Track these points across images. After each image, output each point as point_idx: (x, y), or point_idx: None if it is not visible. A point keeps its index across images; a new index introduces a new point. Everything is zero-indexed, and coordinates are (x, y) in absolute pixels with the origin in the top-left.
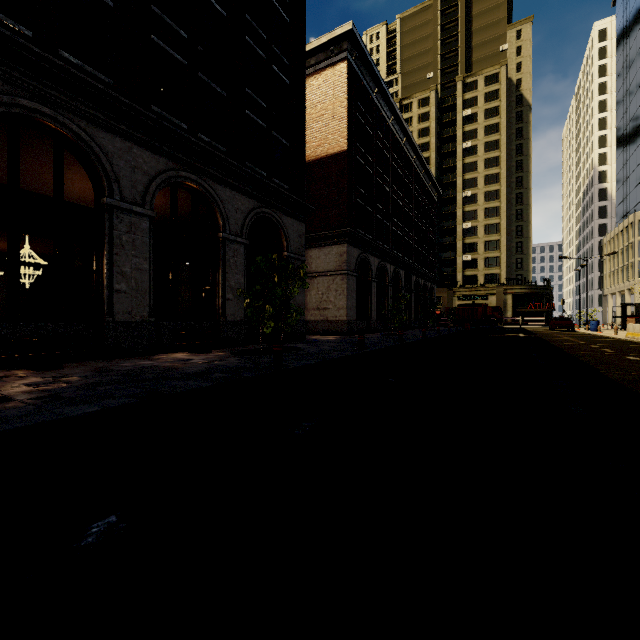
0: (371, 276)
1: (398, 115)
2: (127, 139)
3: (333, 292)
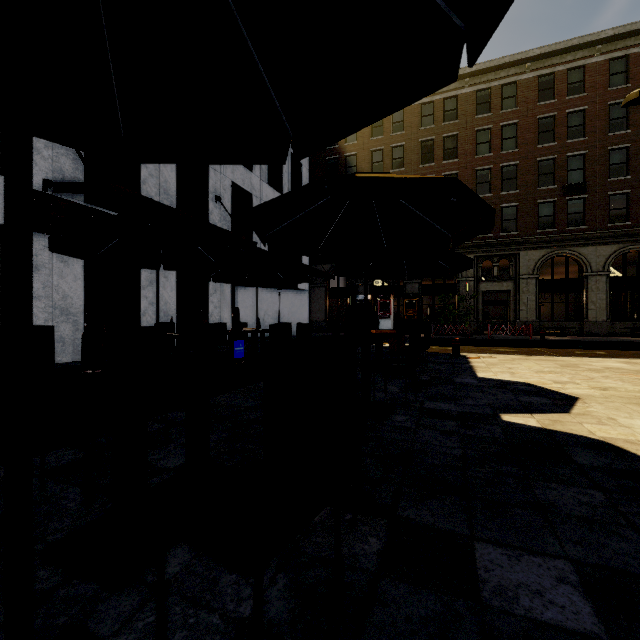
0: None
1: None
2: (594, 245)
3: None
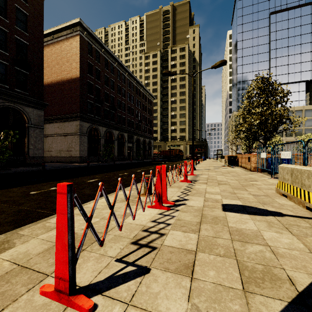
0: (100, 136)
1: (119, 62)
2: None
3: (74, 143)
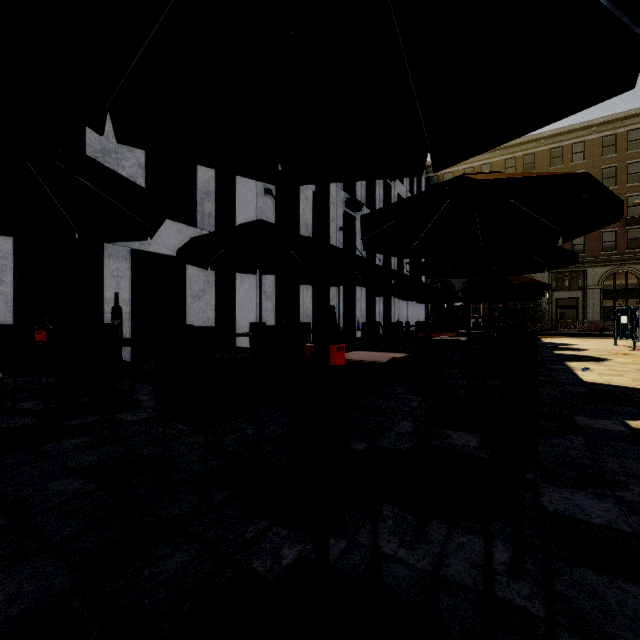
0: None
1: None
2: None
3: None
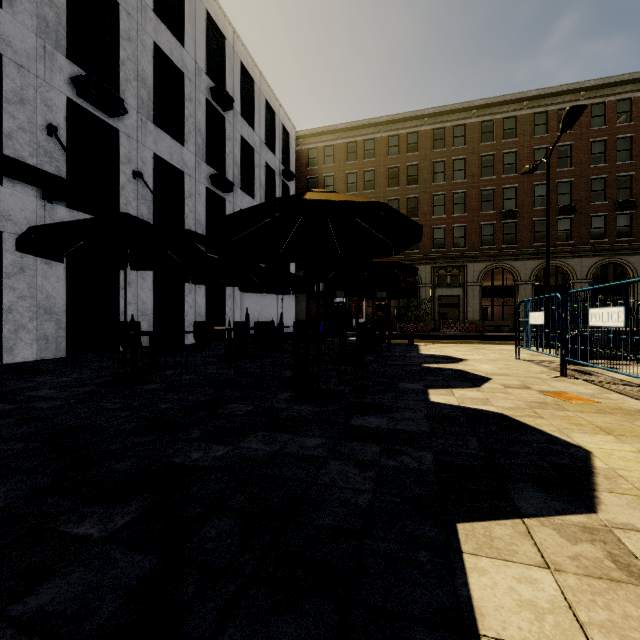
0: None
1: None
2: (523, 260)
3: None
